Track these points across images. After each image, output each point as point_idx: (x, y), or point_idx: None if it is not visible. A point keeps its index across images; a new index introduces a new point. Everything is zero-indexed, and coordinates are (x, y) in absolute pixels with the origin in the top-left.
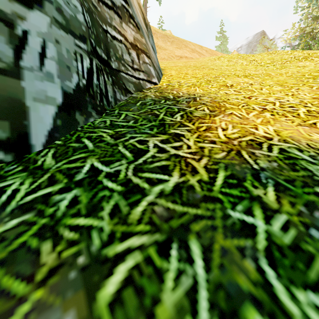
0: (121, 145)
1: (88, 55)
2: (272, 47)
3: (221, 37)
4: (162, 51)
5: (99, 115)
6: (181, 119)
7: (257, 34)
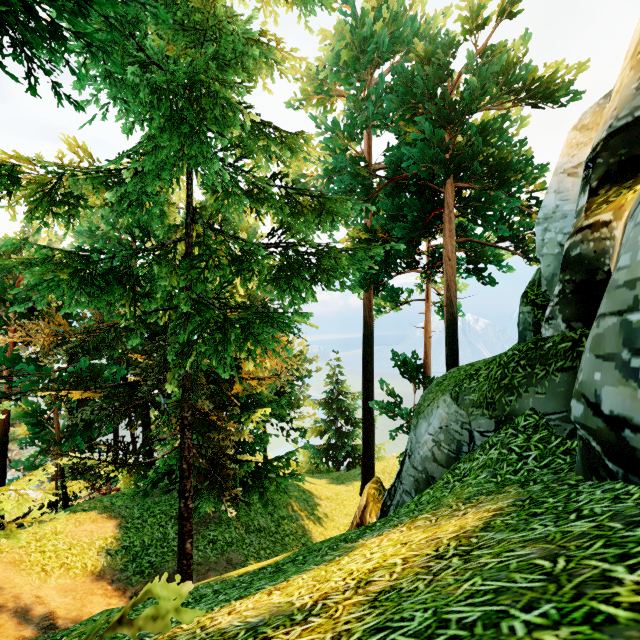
0: None
1: None
2: None
3: None
4: None
5: None
6: None
7: None
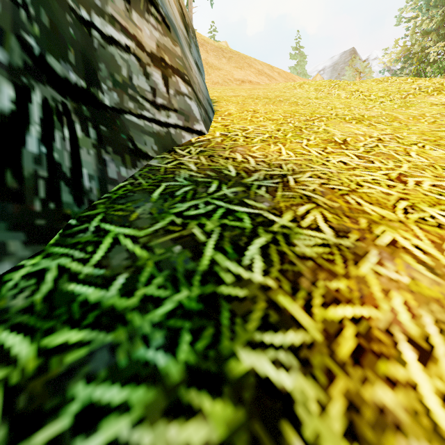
0: None
1: (14, 77)
2: (366, 71)
3: (297, 54)
4: (215, 72)
5: (35, 246)
6: (265, 272)
7: (346, 52)
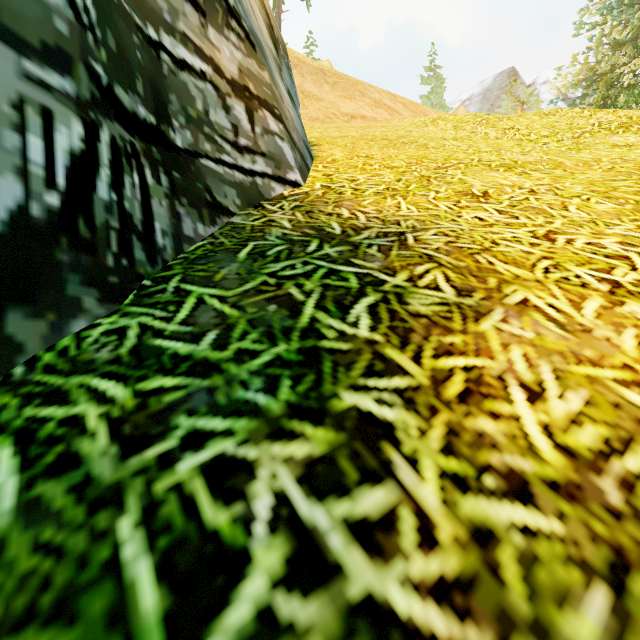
0: (137, 500)
1: (82, 111)
2: (531, 101)
3: (432, 77)
4: (313, 103)
5: (110, 305)
6: (372, 328)
7: (502, 73)
